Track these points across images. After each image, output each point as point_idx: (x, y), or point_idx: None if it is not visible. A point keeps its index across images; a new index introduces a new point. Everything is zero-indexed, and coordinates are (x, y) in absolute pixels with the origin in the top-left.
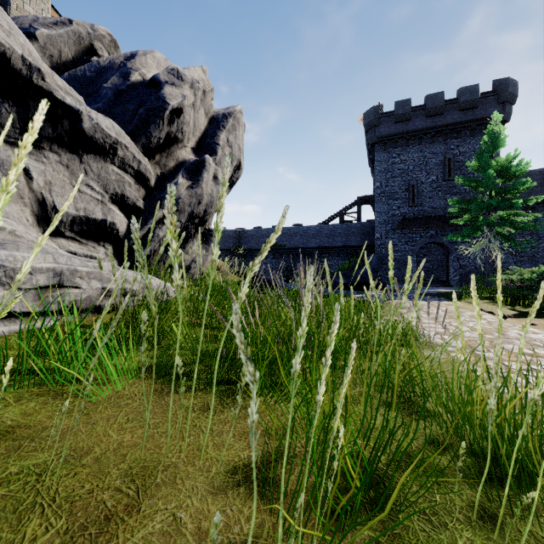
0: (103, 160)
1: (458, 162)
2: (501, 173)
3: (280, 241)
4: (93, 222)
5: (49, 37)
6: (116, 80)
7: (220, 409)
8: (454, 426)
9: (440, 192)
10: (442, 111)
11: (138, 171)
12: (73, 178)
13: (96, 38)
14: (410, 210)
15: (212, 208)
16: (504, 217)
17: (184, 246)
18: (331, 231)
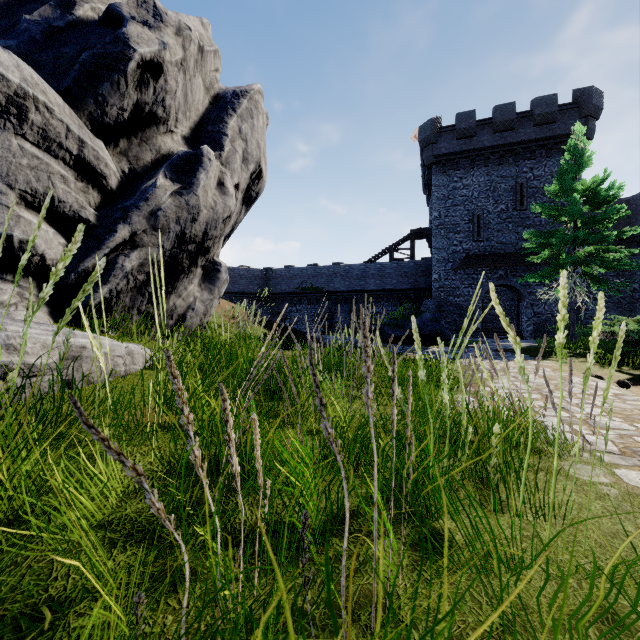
0: None
1: (532, 188)
2: (589, 200)
3: (316, 283)
4: None
5: None
6: (49, 11)
7: None
8: None
9: (511, 224)
10: (513, 126)
11: (79, 157)
12: None
13: None
14: (474, 245)
15: (216, 230)
16: (593, 253)
17: (172, 286)
18: (379, 271)
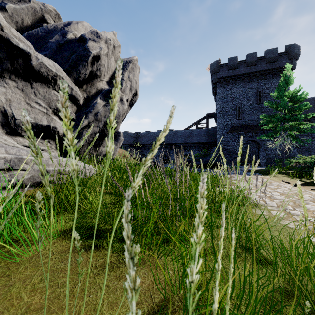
0: (47, 86)
1: (265, 93)
2: (291, 99)
3: None
4: (40, 126)
5: (15, 10)
6: (58, 37)
7: (117, 264)
8: (288, 273)
9: (255, 111)
10: (256, 63)
11: (71, 94)
12: (26, 97)
13: (46, 12)
14: (237, 121)
15: (119, 119)
16: (293, 125)
17: (101, 142)
18: (191, 134)
